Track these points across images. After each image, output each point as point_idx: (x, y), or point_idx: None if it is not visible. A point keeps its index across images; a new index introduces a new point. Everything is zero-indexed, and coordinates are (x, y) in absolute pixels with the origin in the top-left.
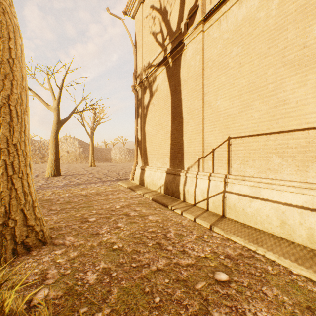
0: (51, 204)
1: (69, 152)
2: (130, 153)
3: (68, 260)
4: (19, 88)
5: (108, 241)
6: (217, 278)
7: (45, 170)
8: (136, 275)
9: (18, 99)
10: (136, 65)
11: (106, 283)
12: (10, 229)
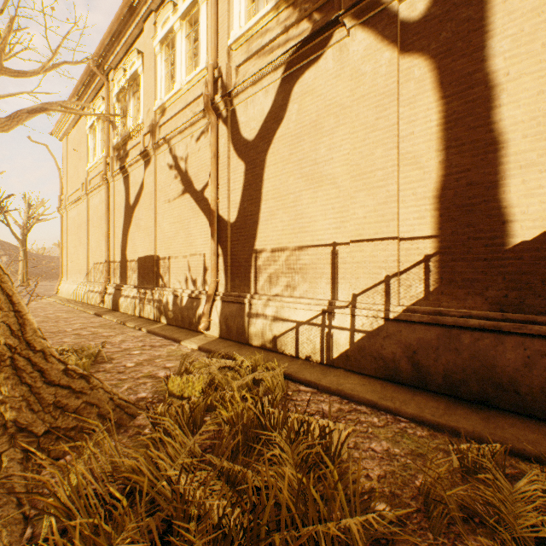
0: None
1: None
2: None
3: None
4: None
5: None
6: (48, 312)
7: None
8: None
9: None
10: (62, 188)
11: None
12: None
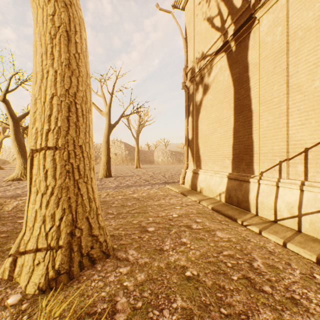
0: (107, 206)
1: (117, 155)
2: (172, 155)
3: (136, 285)
4: (84, 85)
5: (176, 263)
6: None
7: (97, 171)
8: None
9: (83, 97)
10: (186, 59)
11: None
12: (76, 239)
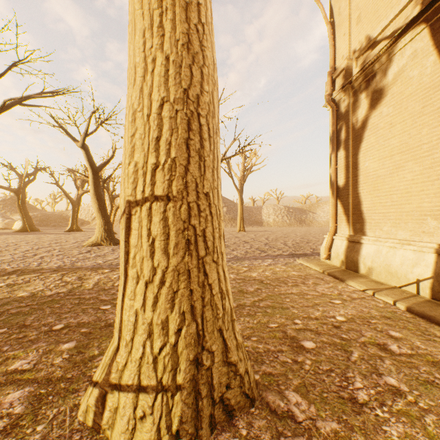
0: None
1: None
2: (288, 213)
3: None
4: (210, 82)
5: None
6: None
7: None
8: None
9: (209, 105)
10: (333, 57)
11: None
12: (205, 373)
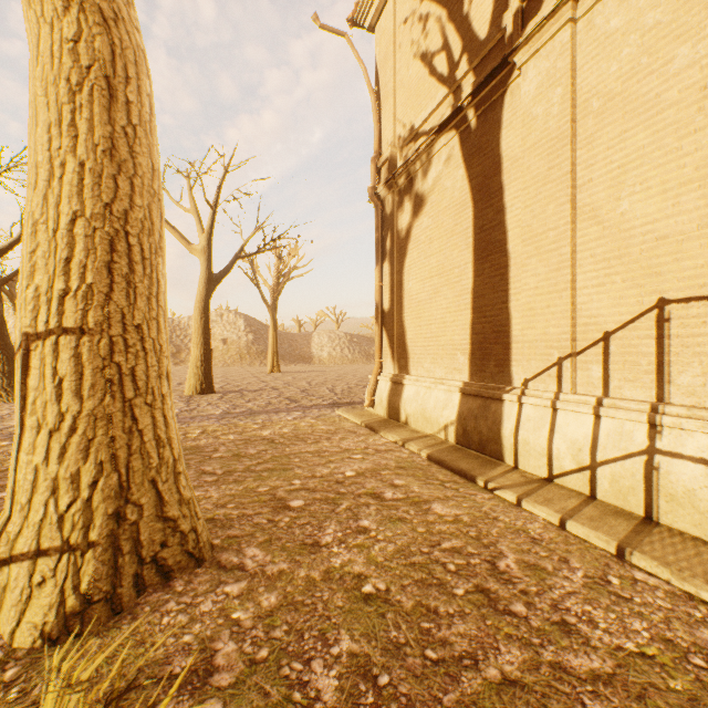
0: (201, 458)
1: (227, 343)
2: (352, 343)
3: (258, 616)
4: (146, 194)
5: (346, 570)
6: None
7: (182, 380)
8: (447, 693)
9: (144, 221)
10: (378, 138)
11: (369, 707)
12: (129, 528)
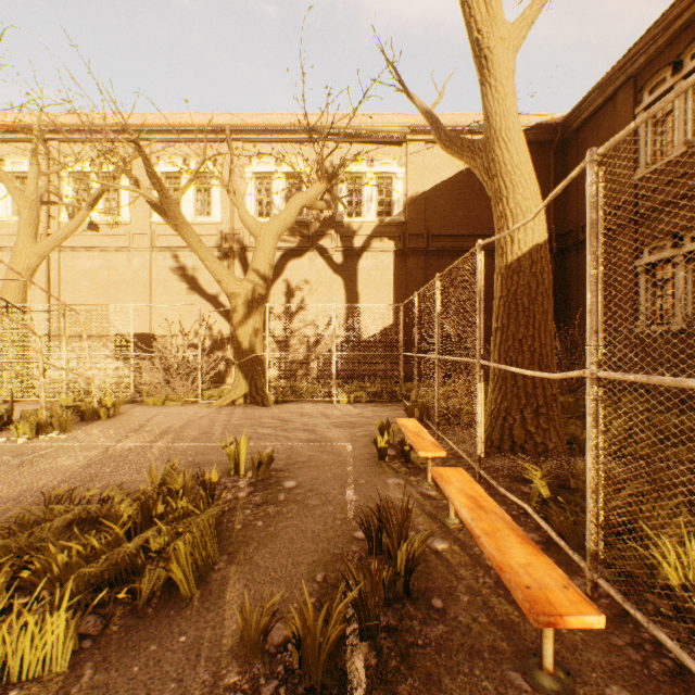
0: None
1: None
2: None
3: None
4: None
5: None
6: None
7: None
8: None
9: None
10: None
11: None
12: None
